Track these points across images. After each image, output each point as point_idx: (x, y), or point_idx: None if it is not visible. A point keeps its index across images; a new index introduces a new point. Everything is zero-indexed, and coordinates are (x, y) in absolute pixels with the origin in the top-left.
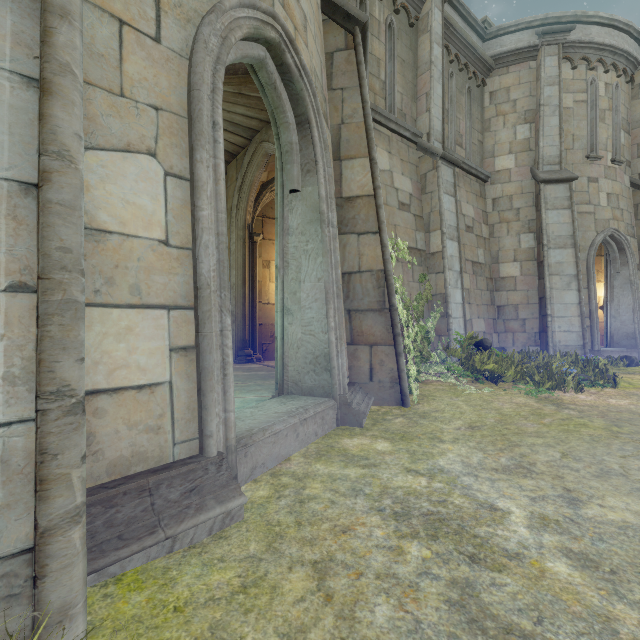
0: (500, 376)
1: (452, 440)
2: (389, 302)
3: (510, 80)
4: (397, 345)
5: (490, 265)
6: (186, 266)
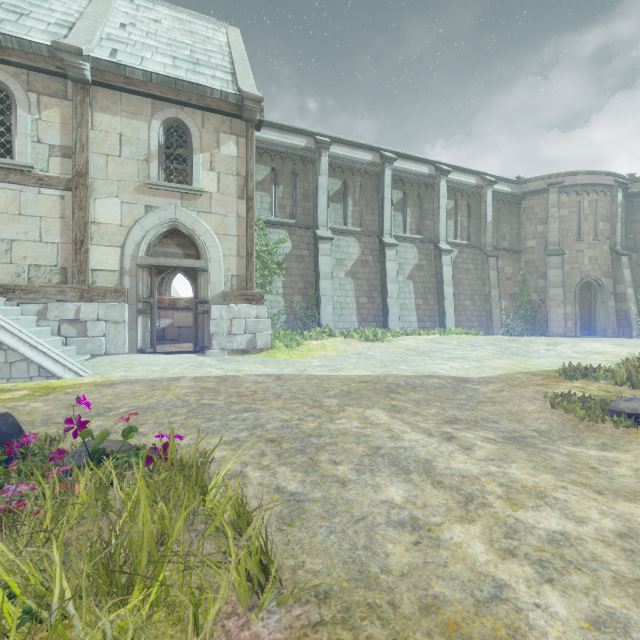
0: None
1: None
2: (628, 317)
3: None
4: (630, 327)
5: None
6: (573, 316)
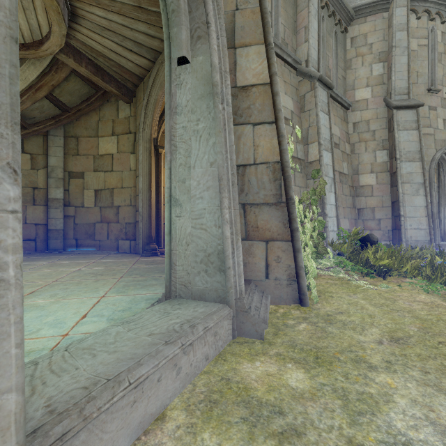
0: (388, 270)
1: (384, 365)
2: (286, 195)
3: (367, 28)
4: (295, 241)
5: (352, 176)
6: None
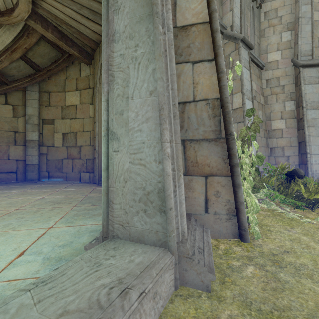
0: (315, 202)
1: None
2: (226, 131)
3: (278, 4)
4: (236, 176)
5: (265, 121)
6: None
